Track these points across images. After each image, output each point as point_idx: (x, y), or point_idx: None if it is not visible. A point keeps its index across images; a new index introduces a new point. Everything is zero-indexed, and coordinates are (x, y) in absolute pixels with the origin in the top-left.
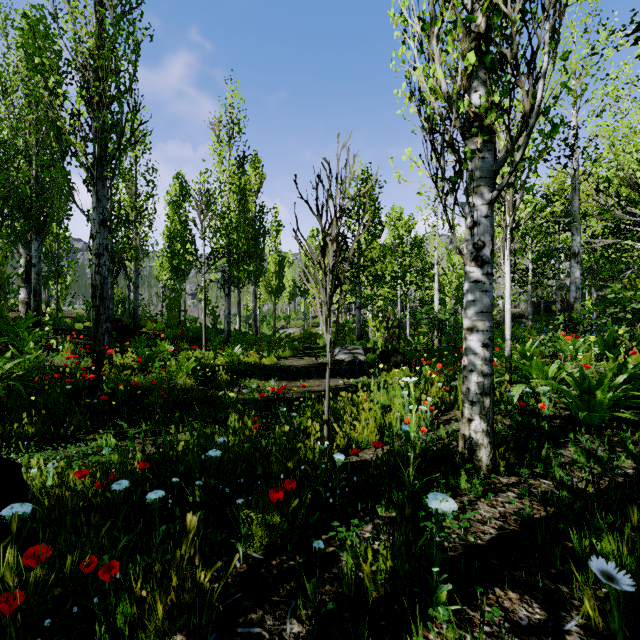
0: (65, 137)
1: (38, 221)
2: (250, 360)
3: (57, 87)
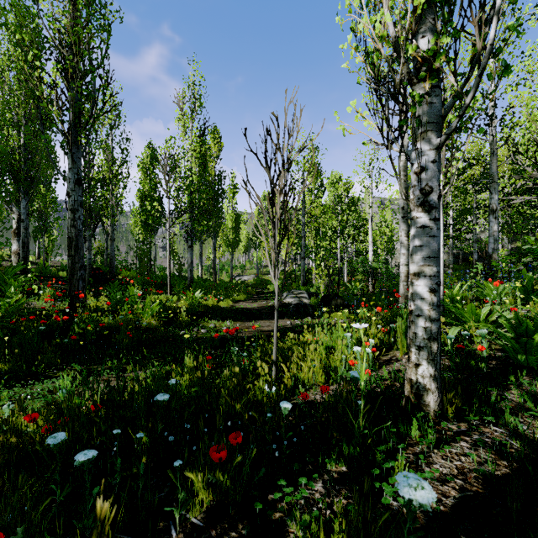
0: (42, 105)
1: (26, 182)
2: (209, 303)
3: (36, 61)
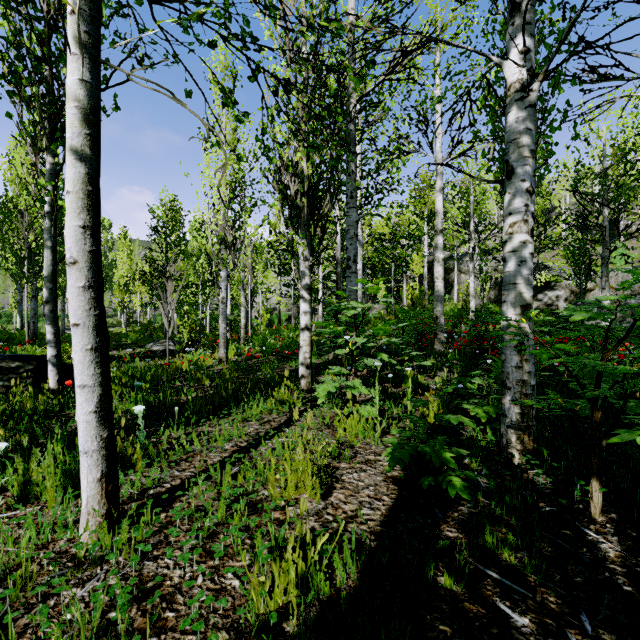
0: None
1: None
2: None
3: None
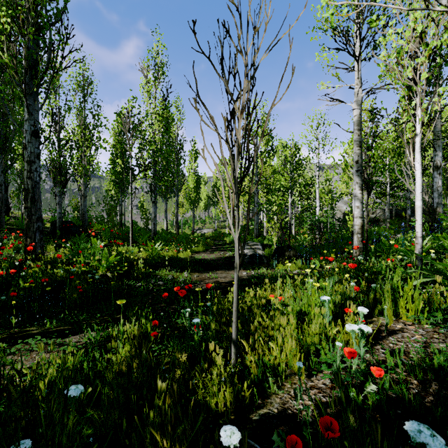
0: None
1: None
2: (169, 254)
3: None
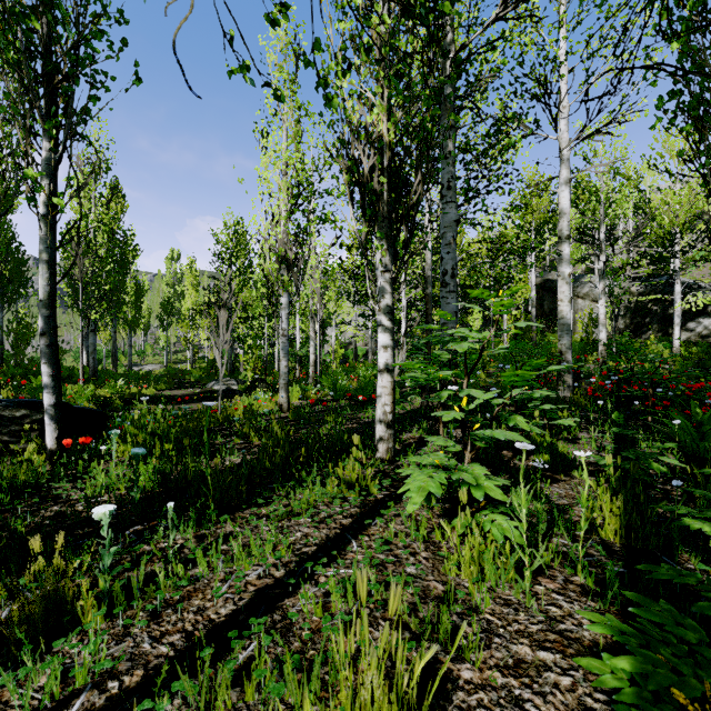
0: None
1: None
2: (131, 392)
3: None
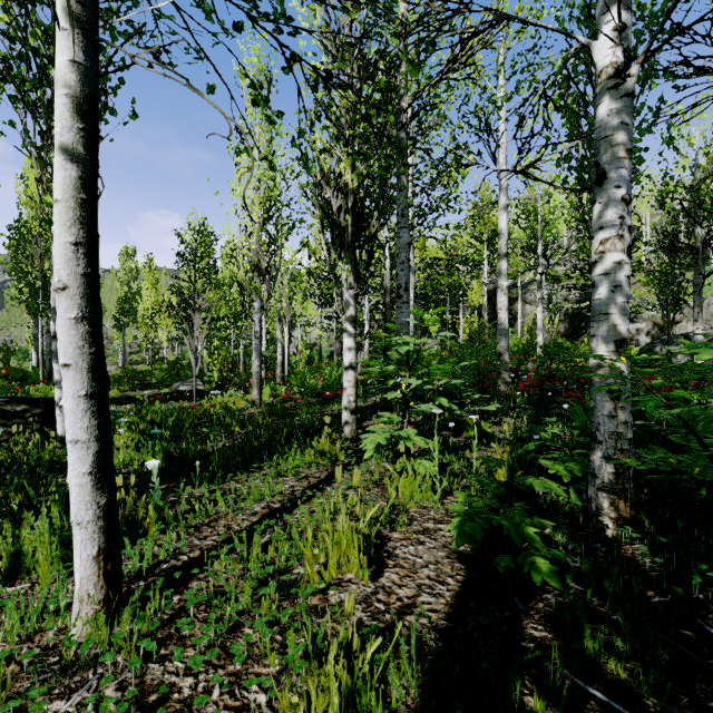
0: None
1: None
2: None
3: None
